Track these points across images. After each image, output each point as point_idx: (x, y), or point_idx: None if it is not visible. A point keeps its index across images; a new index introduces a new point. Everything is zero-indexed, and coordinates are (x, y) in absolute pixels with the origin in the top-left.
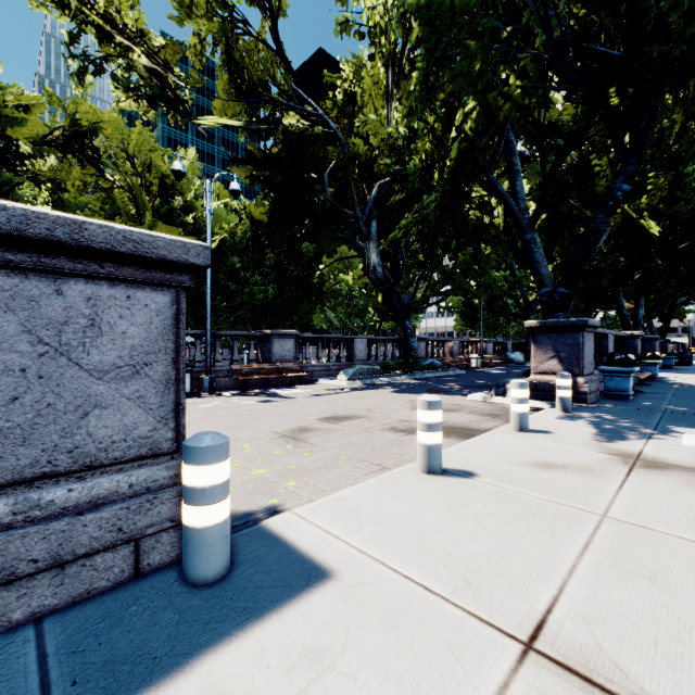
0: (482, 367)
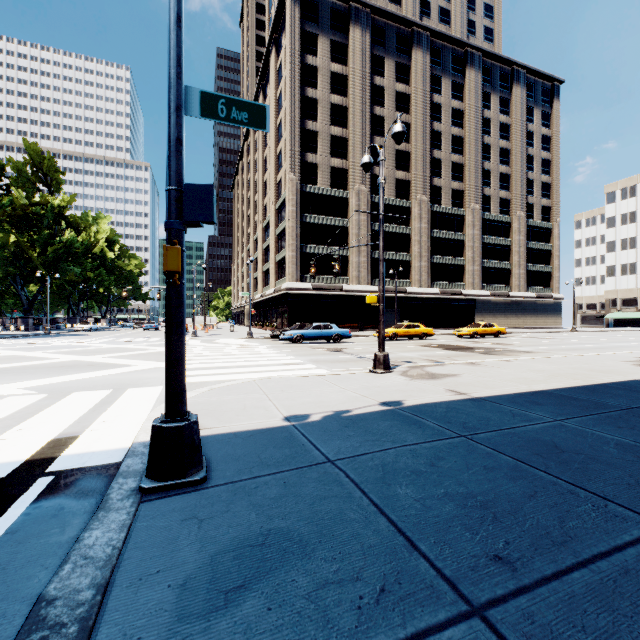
0: (4, 329)
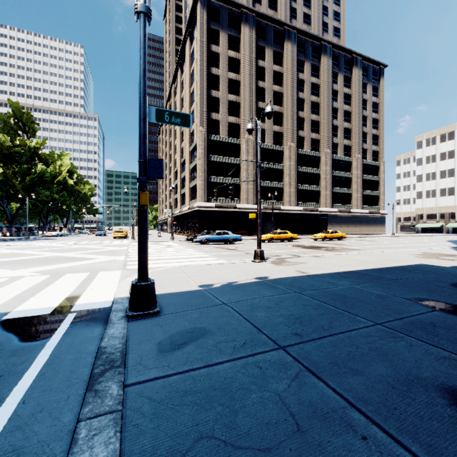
0: None
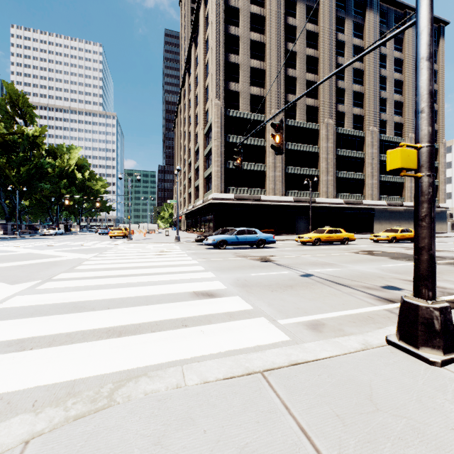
0: None
